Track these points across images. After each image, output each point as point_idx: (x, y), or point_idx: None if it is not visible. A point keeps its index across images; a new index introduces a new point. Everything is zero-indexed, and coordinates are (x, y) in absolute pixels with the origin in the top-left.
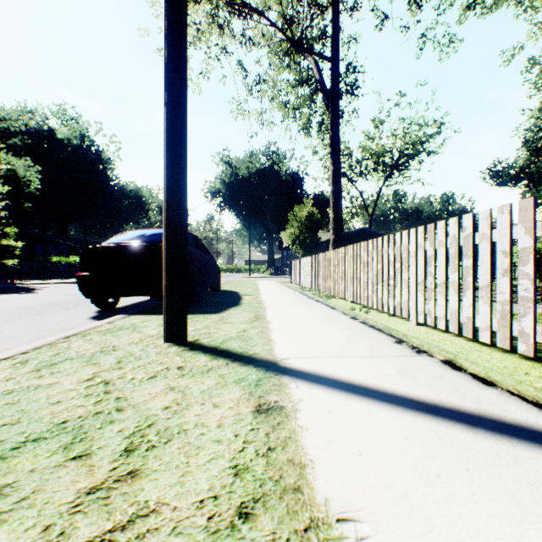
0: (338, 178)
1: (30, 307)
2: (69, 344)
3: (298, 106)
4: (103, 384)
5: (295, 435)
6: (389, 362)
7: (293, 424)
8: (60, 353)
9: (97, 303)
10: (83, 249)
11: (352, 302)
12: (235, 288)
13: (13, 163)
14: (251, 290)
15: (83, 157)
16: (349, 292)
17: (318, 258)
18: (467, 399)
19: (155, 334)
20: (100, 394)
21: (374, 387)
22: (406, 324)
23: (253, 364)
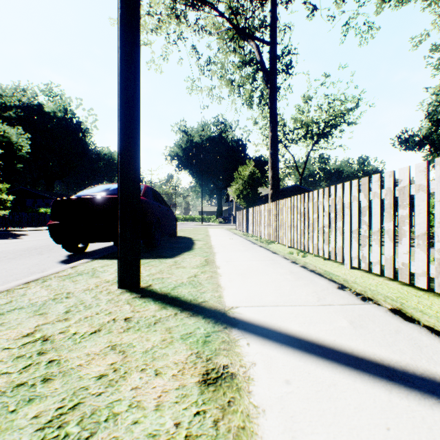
0: (275, 142)
1: (10, 252)
2: (26, 290)
3: (242, 83)
4: (41, 340)
5: (251, 424)
6: (338, 312)
7: (246, 404)
8: (12, 301)
9: (68, 248)
10: (54, 201)
11: (290, 247)
12: (190, 234)
13: (7, 131)
14: (202, 236)
15: (66, 126)
16: (287, 238)
17: (260, 209)
18: (437, 362)
19: (111, 279)
20: (32, 355)
21: (330, 345)
22: (341, 268)
23: (202, 314)
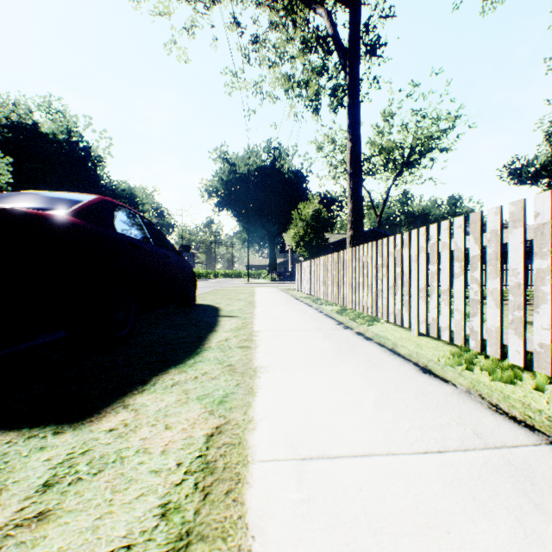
0: (357, 157)
1: None
2: None
3: (304, 80)
4: None
5: None
6: None
7: None
8: None
9: None
10: None
11: (421, 334)
12: (221, 300)
13: None
14: (241, 305)
15: (70, 153)
16: (415, 315)
17: (341, 257)
18: None
19: None
20: None
21: None
22: None
23: None
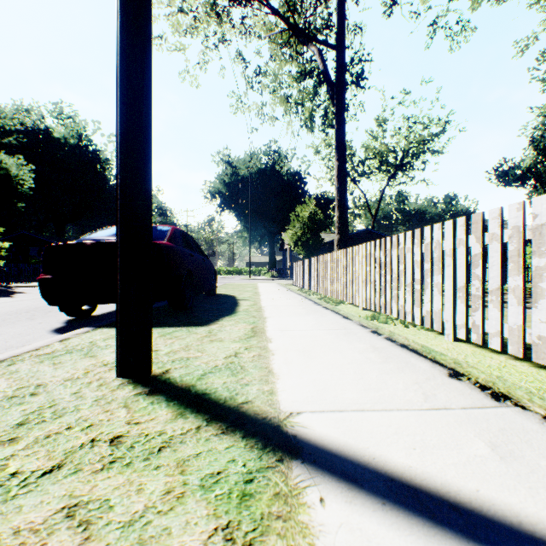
0: (343, 174)
1: None
2: None
3: (300, 100)
4: None
5: None
6: (464, 423)
7: None
8: None
9: (67, 311)
10: (46, 247)
11: (365, 309)
12: (233, 291)
13: (5, 162)
14: (250, 294)
15: (80, 156)
16: (361, 297)
17: (324, 259)
18: None
19: (112, 360)
20: None
21: (474, 502)
22: (440, 340)
23: (241, 430)
